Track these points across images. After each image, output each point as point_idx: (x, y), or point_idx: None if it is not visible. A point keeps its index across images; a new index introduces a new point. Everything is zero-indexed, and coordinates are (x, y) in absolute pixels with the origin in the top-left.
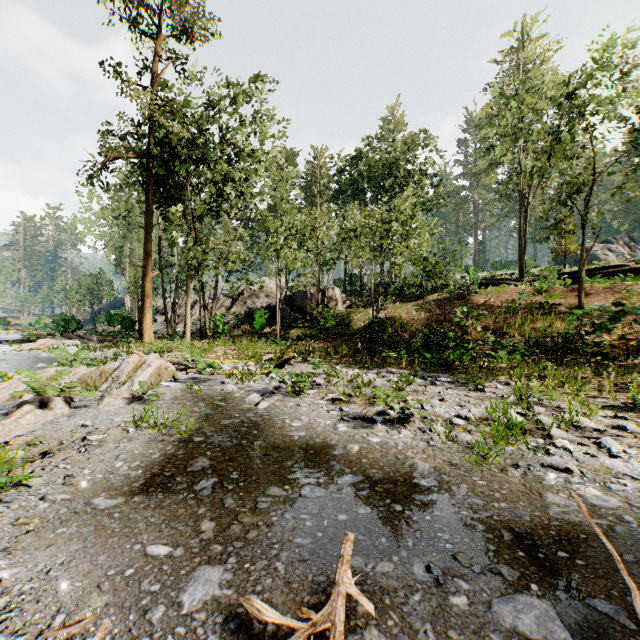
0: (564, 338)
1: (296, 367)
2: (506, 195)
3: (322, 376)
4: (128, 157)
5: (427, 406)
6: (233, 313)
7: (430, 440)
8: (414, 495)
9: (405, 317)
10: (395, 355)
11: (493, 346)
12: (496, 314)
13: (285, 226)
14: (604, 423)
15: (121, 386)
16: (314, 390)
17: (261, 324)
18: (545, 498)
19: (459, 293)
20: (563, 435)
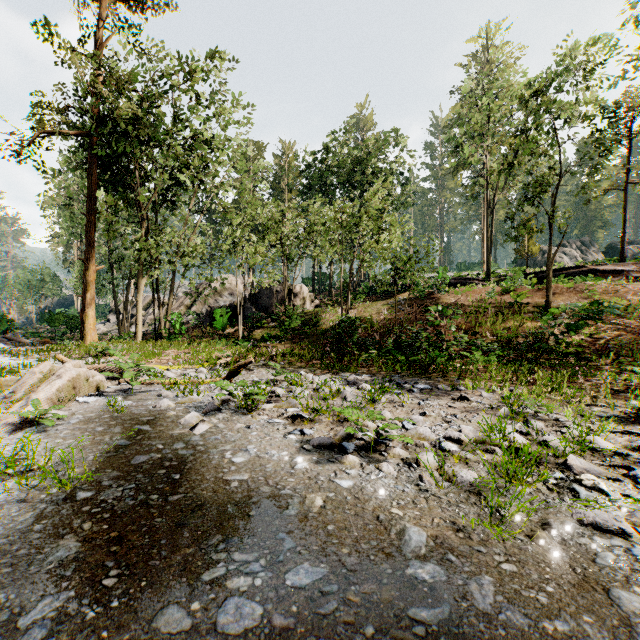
0: (539, 338)
1: (255, 373)
2: (472, 196)
3: (284, 384)
4: (65, 133)
5: (409, 424)
6: (193, 312)
7: (420, 481)
8: (412, 610)
9: (375, 316)
10: (366, 358)
11: (466, 346)
12: (467, 313)
13: (249, 219)
14: (618, 442)
15: (14, 405)
16: (271, 404)
17: (222, 324)
18: (617, 601)
19: (429, 292)
20: (585, 465)
